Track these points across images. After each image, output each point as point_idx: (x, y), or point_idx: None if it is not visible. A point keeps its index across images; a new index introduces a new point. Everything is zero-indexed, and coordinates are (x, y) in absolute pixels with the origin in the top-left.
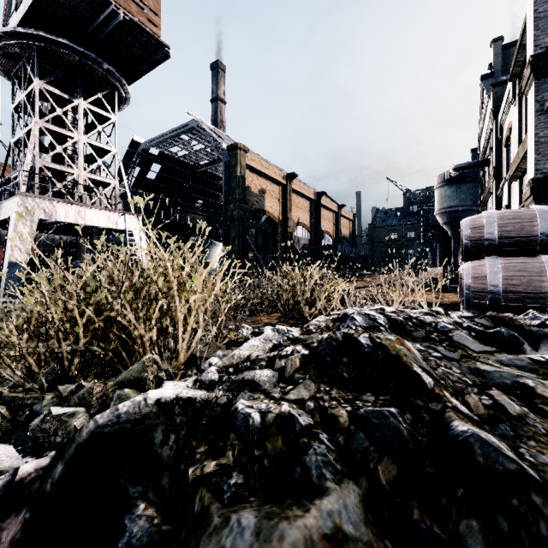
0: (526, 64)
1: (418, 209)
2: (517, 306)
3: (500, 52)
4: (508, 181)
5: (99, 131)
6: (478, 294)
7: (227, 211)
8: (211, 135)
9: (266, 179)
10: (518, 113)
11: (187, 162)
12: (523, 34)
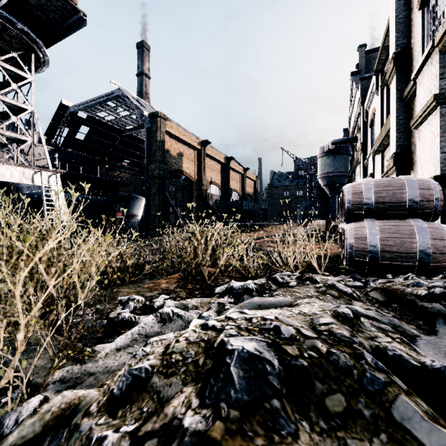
0: (386, 62)
1: (305, 173)
2: (392, 264)
3: (364, 56)
4: (372, 154)
5: (14, 89)
6: (359, 253)
7: (148, 170)
8: (135, 103)
9: (184, 144)
10: (380, 101)
11: (114, 126)
12: (386, 37)
